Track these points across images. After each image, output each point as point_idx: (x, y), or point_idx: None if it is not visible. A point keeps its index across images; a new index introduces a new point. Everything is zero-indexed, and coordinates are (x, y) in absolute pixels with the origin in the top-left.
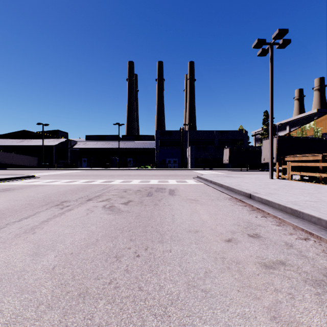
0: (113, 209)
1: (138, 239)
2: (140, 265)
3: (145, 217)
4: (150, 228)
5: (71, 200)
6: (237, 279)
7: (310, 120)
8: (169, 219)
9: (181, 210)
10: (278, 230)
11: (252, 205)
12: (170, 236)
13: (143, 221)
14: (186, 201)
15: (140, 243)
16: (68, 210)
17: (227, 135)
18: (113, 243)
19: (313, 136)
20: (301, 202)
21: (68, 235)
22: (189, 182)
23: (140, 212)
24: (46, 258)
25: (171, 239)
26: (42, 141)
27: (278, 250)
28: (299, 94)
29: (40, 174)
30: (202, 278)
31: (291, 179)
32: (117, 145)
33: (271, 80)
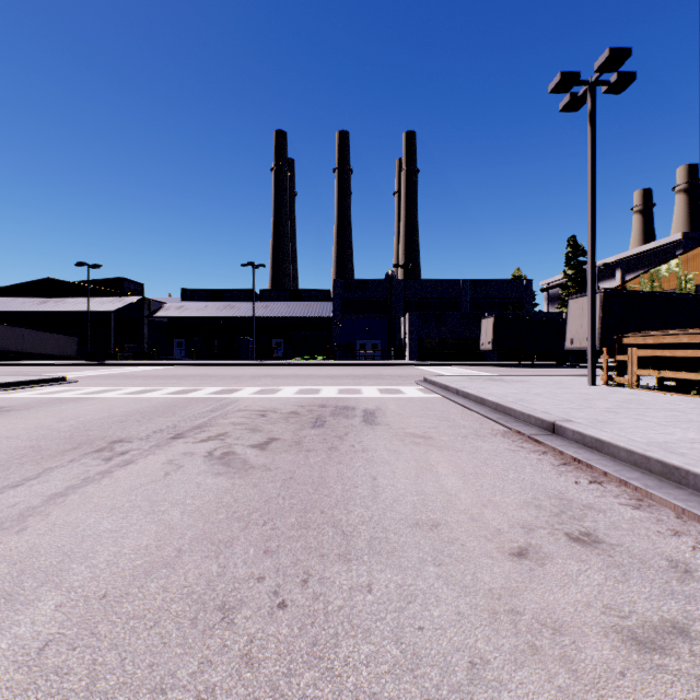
0: (229, 462)
1: (286, 549)
2: (287, 640)
3: (306, 483)
4: (319, 516)
5: (134, 436)
6: (567, 691)
7: (667, 257)
8: (364, 489)
9: (392, 463)
10: (640, 522)
11: (560, 451)
12: (368, 541)
13: (300, 495)
14: (403, 440)
15: (291, 562)
16: (122, 463)
17: (488, 289)
18: (218, 564)
19: (676, 291)
20: (682, 444)
21: (108, 536)
22: (408, 392)
23: (295, 470)
24: (30, 614)
25: (371, 550)
26: (87, 302)
27: (656, 586)
28: (643, 200)
29: (79, 374)
30: (464, 689)
31: (638, 386)
32: (251, 312)
33: (590, 165)
